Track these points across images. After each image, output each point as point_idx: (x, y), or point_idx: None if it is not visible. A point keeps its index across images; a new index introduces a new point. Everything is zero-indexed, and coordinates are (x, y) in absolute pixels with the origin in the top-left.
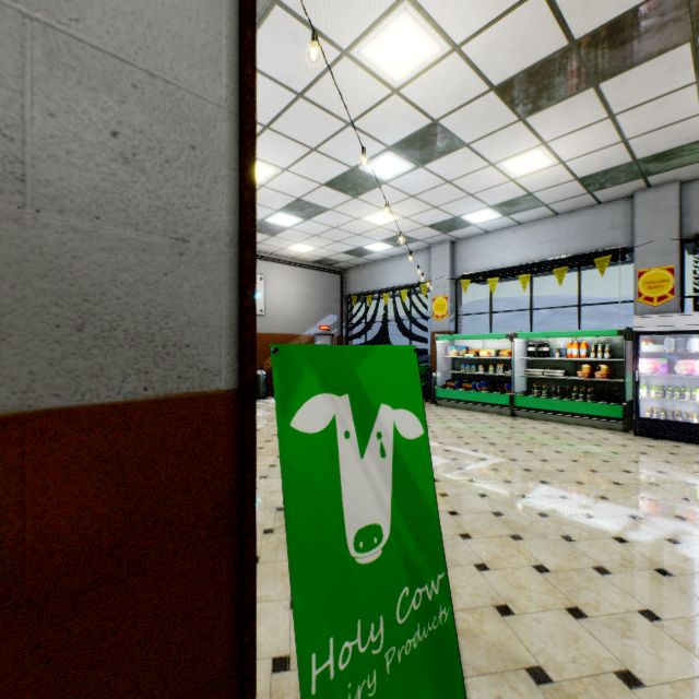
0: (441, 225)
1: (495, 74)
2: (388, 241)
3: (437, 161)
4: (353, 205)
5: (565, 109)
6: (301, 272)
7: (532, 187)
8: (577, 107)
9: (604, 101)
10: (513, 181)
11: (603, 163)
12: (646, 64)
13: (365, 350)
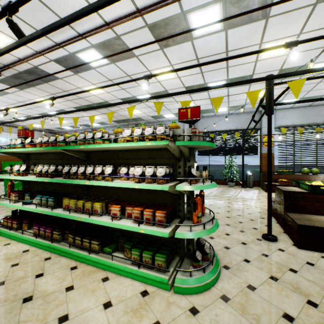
0: (85, 125)
1: (71, 106)
2: (70, 127)
3: (70, 114)
4: (50, 118)
5: (93, 112)
6: (38, 133)
7: (102, 121)
8: (95, 112)
9: (100, 112)
10: (95, 119)
11: (113, 119)
12: (101, 109)
13: (17, 162)
